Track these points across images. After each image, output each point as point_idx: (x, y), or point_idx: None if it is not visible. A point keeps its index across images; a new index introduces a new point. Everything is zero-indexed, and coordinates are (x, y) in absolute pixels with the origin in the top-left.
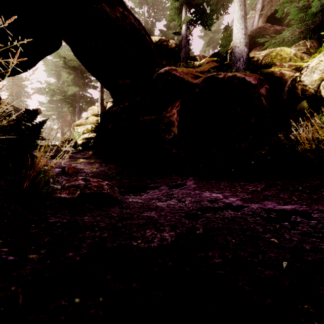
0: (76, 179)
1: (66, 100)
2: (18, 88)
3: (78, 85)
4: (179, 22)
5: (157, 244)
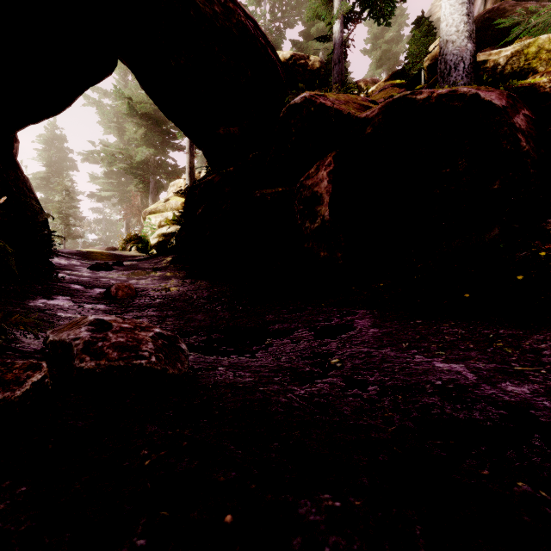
0: (77, 323)
1: (132, 172)
2: (58, 154)
3: (152, 145)
4: (329, 18)
5: None
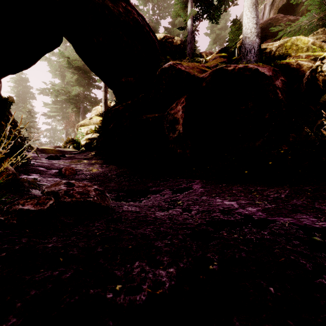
0: (58, 184)
1: (70, 101)
2: (23, 89)
3: (82, 85)
4: (185, 16)
5: (146, 296)
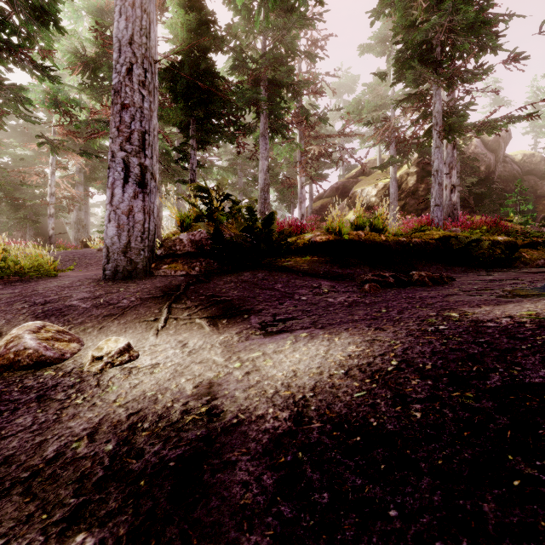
0: None
1: None
2: None
3: None
4: None
5: None
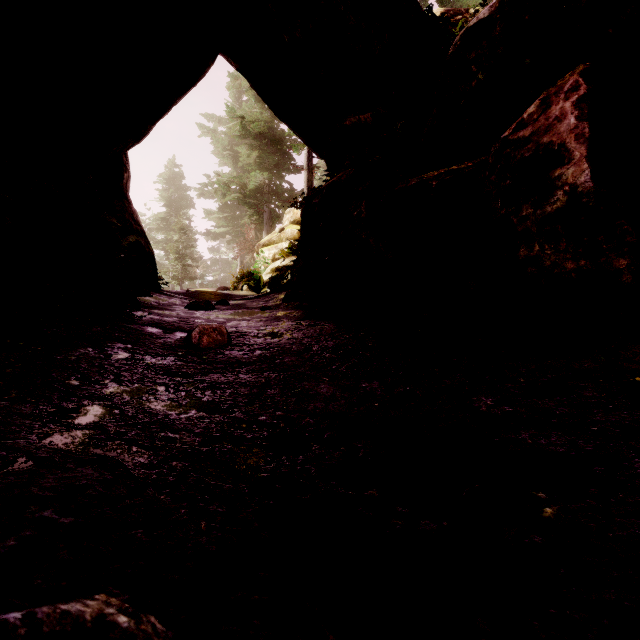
0: None
1: (246, 202)
2: (176, 192)
3: (267, 169)
4: None
5: None
